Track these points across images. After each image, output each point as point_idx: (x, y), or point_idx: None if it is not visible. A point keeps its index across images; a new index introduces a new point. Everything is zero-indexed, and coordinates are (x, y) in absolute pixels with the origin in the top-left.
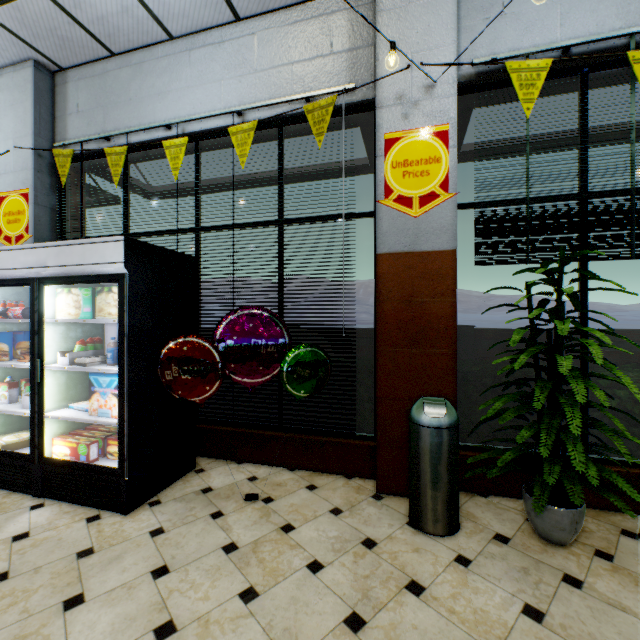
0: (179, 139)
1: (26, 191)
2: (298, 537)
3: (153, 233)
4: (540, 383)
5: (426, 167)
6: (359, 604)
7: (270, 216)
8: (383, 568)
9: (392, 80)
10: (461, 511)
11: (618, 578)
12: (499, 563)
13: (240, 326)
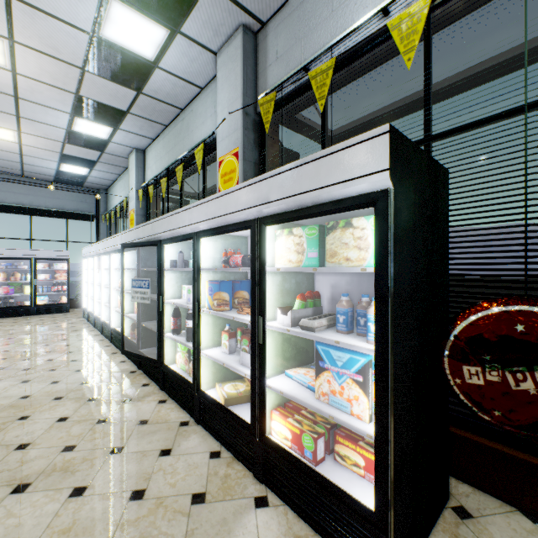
0: (415, 4)
1: (236, 150)
2: None
3: None
4: None
5: None
6: None
7: None
8: None
9: None
10: None
11: None
12: None
13: None
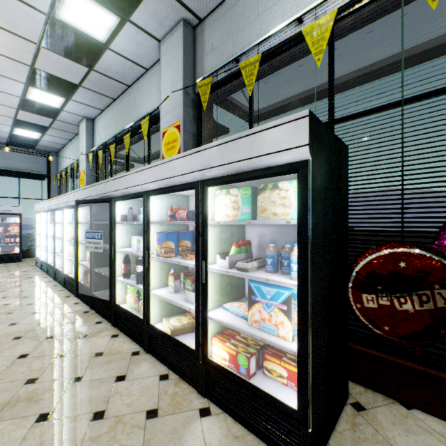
0: (323, 17)
1: (178, 123)
2: None
3: None
4: None
5: None
6: None
7: None
8: None
9: None
10: None
11: None
12: None
13: None
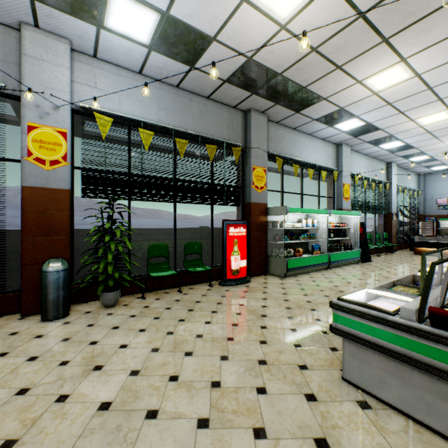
0: None
1: None
2: None
3: None
4: (103, 247)
5: (54, 147)
6: (6, 350)
7: None
8: (22, 337)
9: (33, 95)
10: (73, 310)
11: (127, 309)
12: (84, 318)
13: None
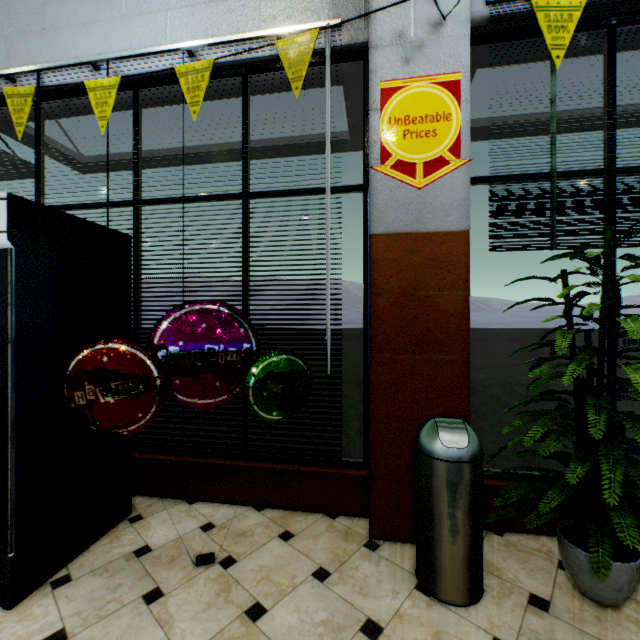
0: (108, 79)
1: None
2: (271, 628)
3: (76, 206)
4: (590, 400)
5: (432, 126)
6: None
7: (231, 185)
8: None
9: (390, 14)
10: None
11: None
12: None
13: (188, 327)
